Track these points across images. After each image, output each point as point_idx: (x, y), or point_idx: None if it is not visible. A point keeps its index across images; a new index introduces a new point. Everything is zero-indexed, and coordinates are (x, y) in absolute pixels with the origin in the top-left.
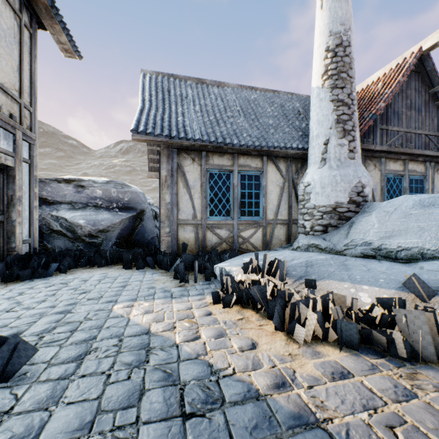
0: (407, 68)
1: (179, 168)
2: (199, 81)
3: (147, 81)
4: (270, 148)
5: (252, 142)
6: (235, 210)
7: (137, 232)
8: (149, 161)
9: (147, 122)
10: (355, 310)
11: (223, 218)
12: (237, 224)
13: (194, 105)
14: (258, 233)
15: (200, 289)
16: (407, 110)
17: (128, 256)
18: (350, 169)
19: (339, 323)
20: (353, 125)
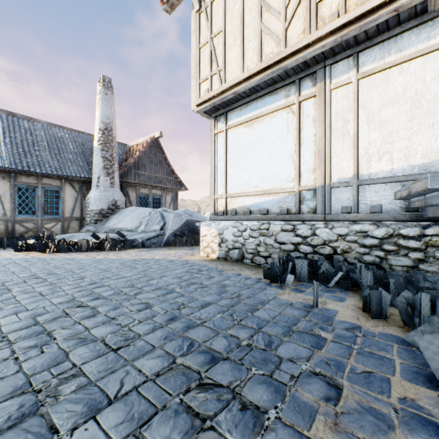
0: (147, 144)
1: None
2: (11, 114)
3: None
4: (65, 176)
5: (52, 171)
6: (40, 211)
7: None
8: None
9: None
10: (71, 244)
11: (30, 216)
12: (42, 220)
13: (5, 137)
14: (59, 225)
15: (8, 250)
16: (150, 164)
17: None
18: (110, 193)
19: (60, 245)
20: (113, 171)
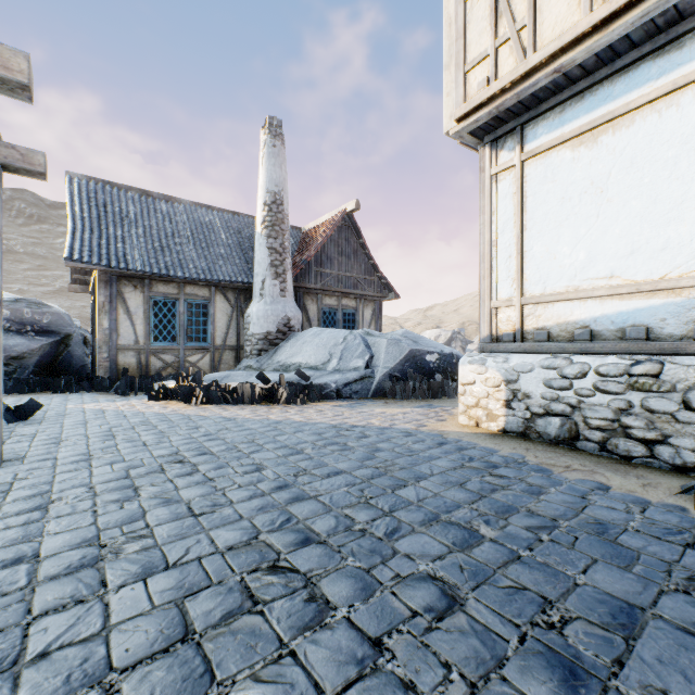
0: (334, 224)
1: (119, 294)
2: (145, 193)
3: (76, 189)
4: (216, 281)
5: (198, 274)
6: (182, 337)
7: (62, 360)
8: (72, 272)
9: (82, 249)
10: (228, 390)
11: (169, 344)
12: (184, 350)
13: (137, 227)
14: (207, 358)
15: (140, 397)
16: (339, 256)
17: (61, 380)
18: (281, 305)
19: (212, 393)
20: (285, 270)
